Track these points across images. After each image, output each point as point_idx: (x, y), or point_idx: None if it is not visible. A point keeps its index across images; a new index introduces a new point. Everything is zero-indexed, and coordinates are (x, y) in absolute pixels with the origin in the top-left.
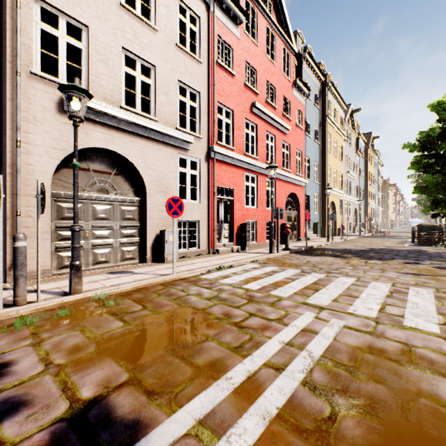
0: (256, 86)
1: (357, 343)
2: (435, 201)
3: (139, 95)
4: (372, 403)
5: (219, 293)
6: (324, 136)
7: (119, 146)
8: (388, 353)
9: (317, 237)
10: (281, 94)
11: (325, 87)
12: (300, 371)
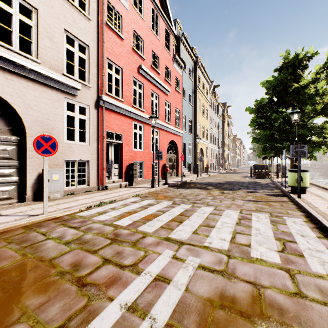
0: (143, 52)
1: (209, 291)
2: (264, 148)
3: (16, 33)
4: None
5: (85, 234)
6: (195, 100)
7: None
8: (239, 304)
9: (190, 174)
10: (163, 63)
11: (196, 65)
12: None
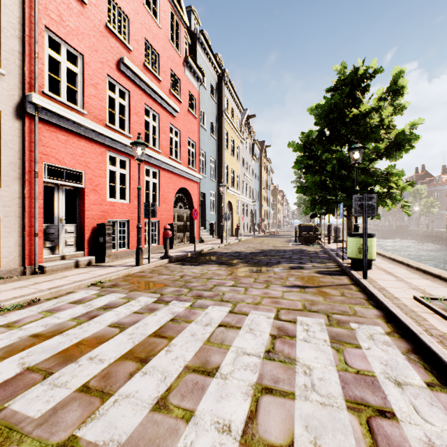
0: (128, 38)
1: None
2: (313, 202)
3: None
4: None
5: None
6: (221, 132)
7: None
8: None
9: (213, 239)
10: (168, 66)
11: (222, 81)
12: None
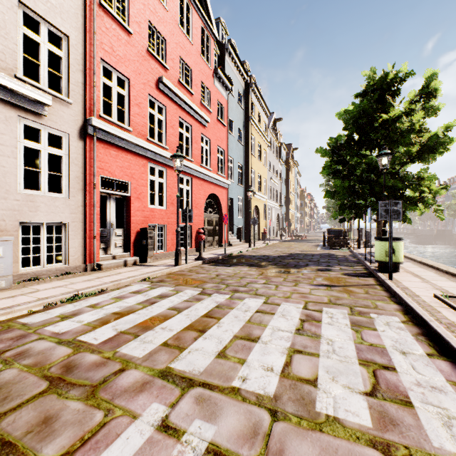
0: (165, 58)
1: None
2: (342, 206)
3: None
4: None
5: (4, 368)
6: (248, 138)
7: None
8: None
9: (240, 243)
10: (199, 79)
11: (249, 87)
12: None
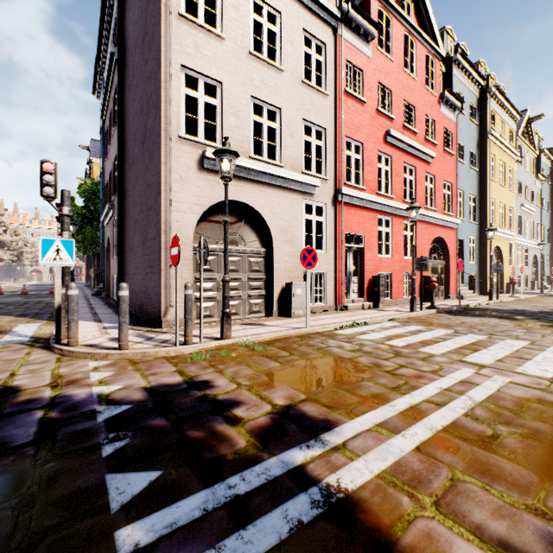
0: (390, 109)
1: (525, 395)
2: None
3: (265, 142)
4: (535, 433)
5: (361, 347)
6: (484, 159)
7: (248, 197)
8: None
9: (474, 295)
10: (423, 114)
11: (485, 94)
12: (461, 407)
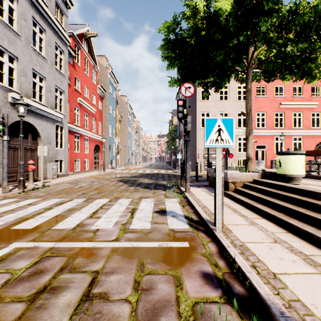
0: (283, 93)
1: None
2: None
3: None
4: None
5: None
6: None
7: None
8: None
9: None
10: (309, 86)
11: None
12: None
